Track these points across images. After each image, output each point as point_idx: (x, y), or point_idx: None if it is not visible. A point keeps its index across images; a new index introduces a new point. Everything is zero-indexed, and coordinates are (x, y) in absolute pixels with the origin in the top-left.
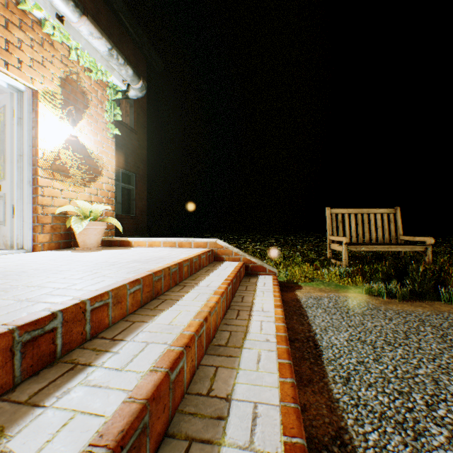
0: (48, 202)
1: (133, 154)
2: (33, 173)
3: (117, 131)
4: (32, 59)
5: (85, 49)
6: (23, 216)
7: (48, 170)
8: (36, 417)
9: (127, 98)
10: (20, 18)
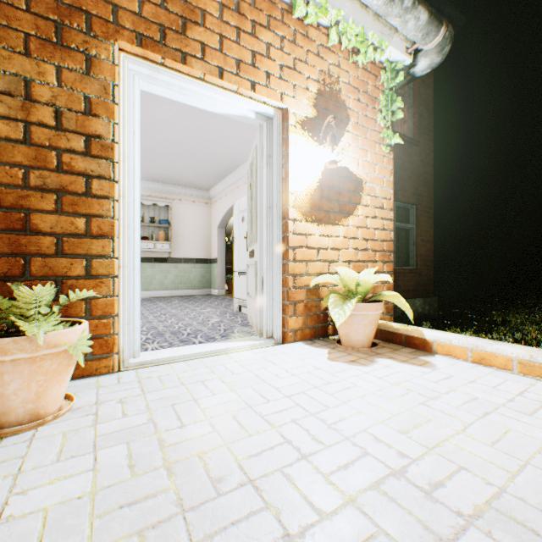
0: (300, 270)
1: (411, 177)
2: (283, 230)
3: (396, 138)
4: (282, 68)
5: (348, 19)
6: (271, 291)
7: (300, 223)
8: None
9: (410, 79)
10: (268, 15)
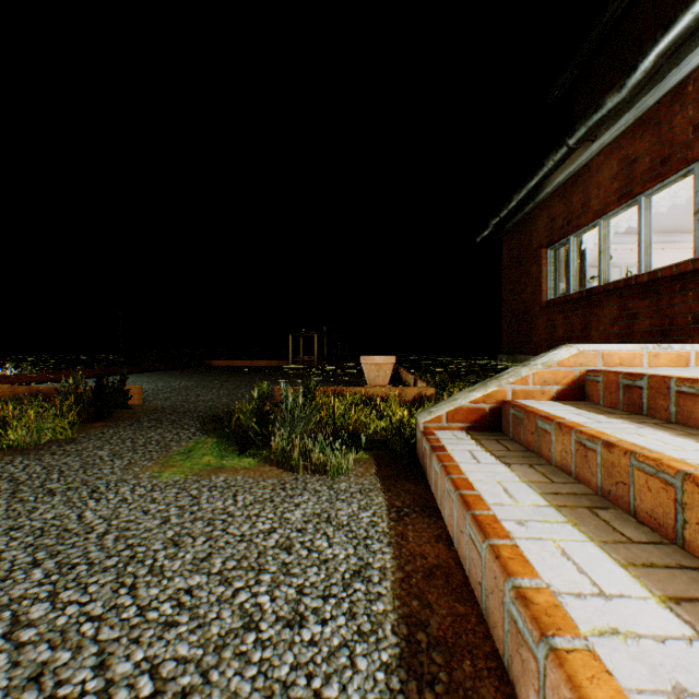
0: None
1: None
2: None
3: None
4: None
5: None
6: None
7: None
8: (568, 406)
9: None
10: None
